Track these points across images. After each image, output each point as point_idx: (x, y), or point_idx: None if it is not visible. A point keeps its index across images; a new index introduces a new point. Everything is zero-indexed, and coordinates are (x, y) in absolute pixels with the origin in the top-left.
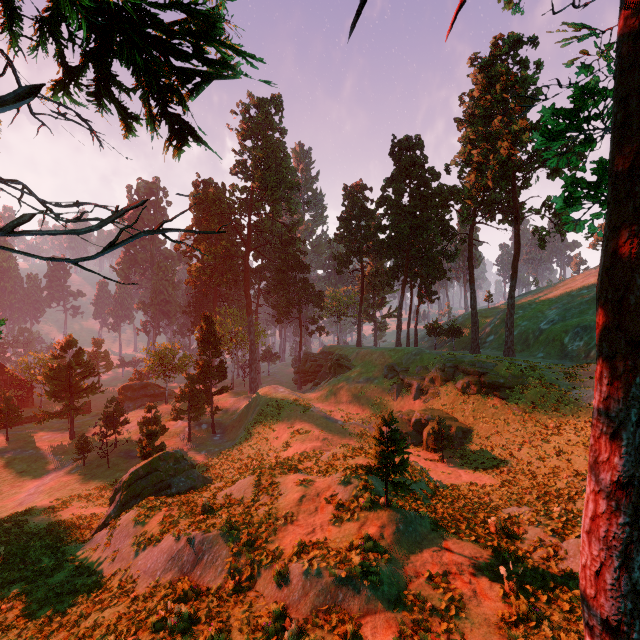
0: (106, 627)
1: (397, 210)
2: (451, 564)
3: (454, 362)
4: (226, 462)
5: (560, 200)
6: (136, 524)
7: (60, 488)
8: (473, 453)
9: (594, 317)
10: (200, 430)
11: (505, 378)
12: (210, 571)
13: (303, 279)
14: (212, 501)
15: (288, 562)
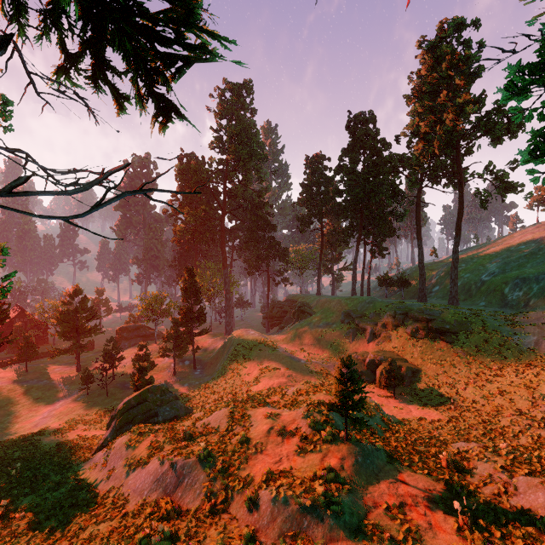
0: (100, 540)
1: (352, 176)
2: (406, 496)
3: (404, 309)
4: (205, 394)
5: (524, 154)
6: (128, 447)
7: (68, 413)
8: (422, 391)
9: (532, 270)
10: (183, 366)
11: (451, 324)
12: (189, 493)
13: (270, 237)
14: (192, 429)
15: (258, 488)
